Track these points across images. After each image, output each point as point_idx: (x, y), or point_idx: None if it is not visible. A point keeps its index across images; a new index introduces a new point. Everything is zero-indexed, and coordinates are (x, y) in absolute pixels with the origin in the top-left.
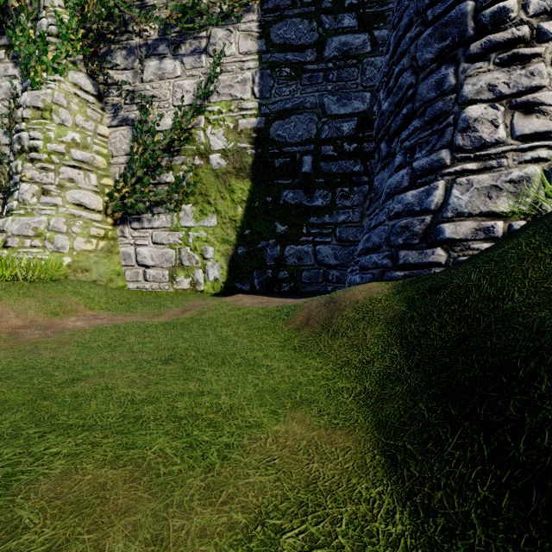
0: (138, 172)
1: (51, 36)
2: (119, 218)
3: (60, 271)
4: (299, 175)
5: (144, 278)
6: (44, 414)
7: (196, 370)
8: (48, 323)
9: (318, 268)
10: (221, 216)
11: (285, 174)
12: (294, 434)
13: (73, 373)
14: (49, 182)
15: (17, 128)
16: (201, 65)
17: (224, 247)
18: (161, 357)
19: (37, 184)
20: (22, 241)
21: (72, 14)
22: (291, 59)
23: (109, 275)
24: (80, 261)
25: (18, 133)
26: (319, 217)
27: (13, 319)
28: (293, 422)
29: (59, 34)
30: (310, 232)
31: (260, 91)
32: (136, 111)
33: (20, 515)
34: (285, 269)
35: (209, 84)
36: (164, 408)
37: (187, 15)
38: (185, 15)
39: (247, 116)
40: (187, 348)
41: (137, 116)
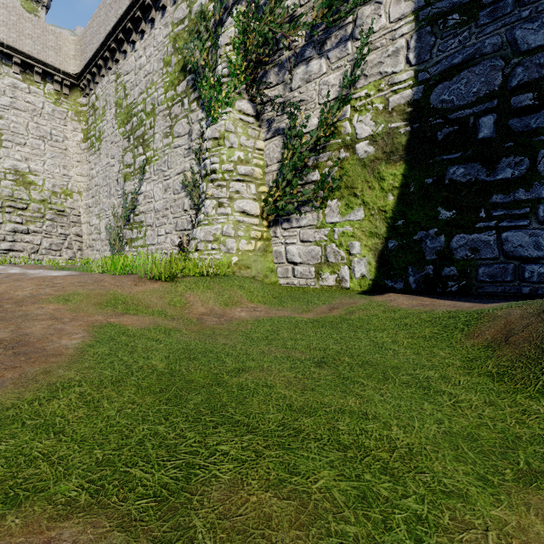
0: (287, 176)
1: (224, 78)
2: (272, 220)
3: (230, 268)
4: (474, 144)
5: (292, 274)
6: (217, 402)
7: (353, 381)
8: (222, 312)
9: (505, 262)
10: (368, 207)
11: (451, 147)
12: (540, 541)
13: (239, 363)
14: (223, 196)
15: (203, 158)
16: (346, 54)
17: (372, 242)
18: (313, 358)
19: (215, 199)
20: (206, 245)
21: (238, 53)
22: (461, 1)
23: (265, 272)
24: (243, 260)
25: (204, 161)
26: (507, 194)
27: (200, 307)
28: (529, 512)
29: (229, 74)
30: (490, 215)
31: (417, 56)
32: (286, 120)
33: (195, 524)
34: (451, 264)
35: (355, 69)
36: (323, 425)
37: (333, 7)
38: (331, 9)
39: (400, 90)
40: (339, 351)
41: (287, 125)
